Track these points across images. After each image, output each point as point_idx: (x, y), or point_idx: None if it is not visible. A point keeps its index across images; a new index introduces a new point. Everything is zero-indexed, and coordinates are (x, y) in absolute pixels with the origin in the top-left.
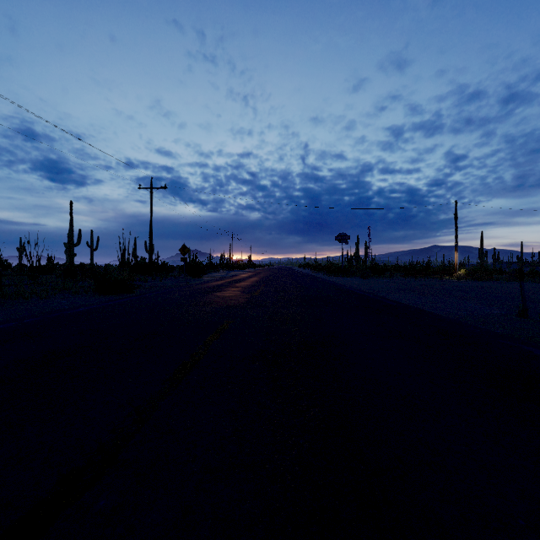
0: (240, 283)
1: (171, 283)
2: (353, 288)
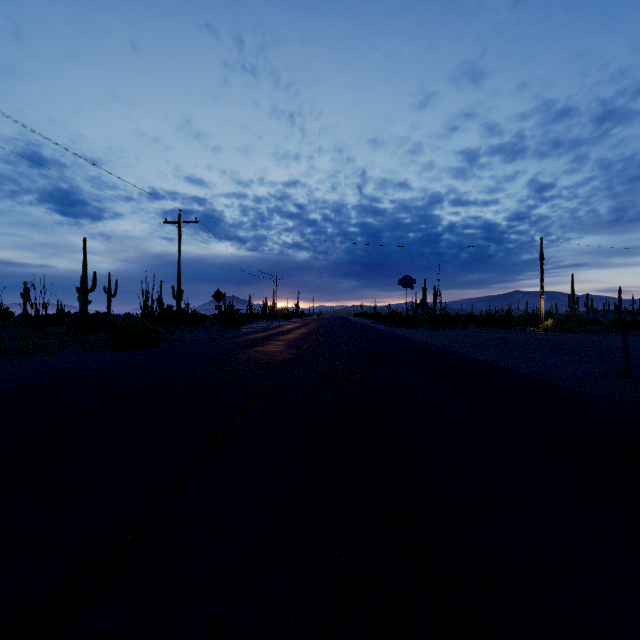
0: (285, 335)
1: (203, 336)
2: (420, 342)
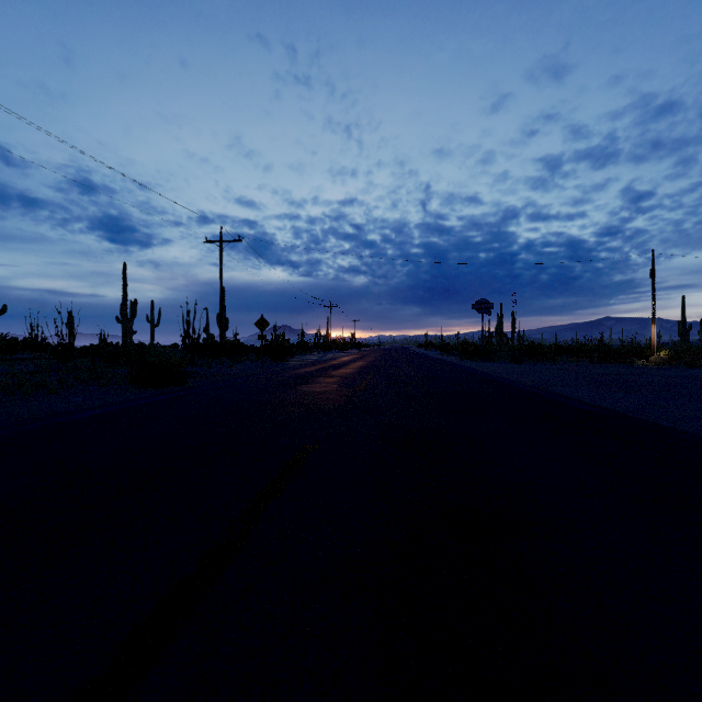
0: (339, 370)
1: (243, 370)
2: (509, 380)
